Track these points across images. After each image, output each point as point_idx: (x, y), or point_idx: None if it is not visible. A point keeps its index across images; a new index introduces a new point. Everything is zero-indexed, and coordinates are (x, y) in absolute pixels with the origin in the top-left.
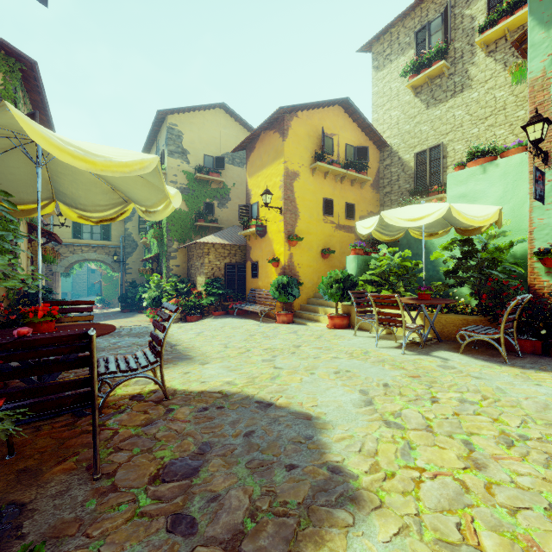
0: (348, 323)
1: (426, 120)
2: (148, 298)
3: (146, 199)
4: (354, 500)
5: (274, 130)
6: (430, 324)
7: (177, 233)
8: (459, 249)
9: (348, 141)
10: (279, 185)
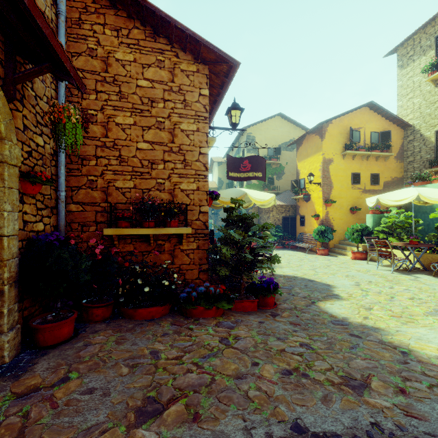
0: (366, 257)
1: None
2: None
3: None
4: (339, 298)
5: (315, 134)
6: (416, 259)
7: None
8: None
9: (373, 129)
10: (319, 169)
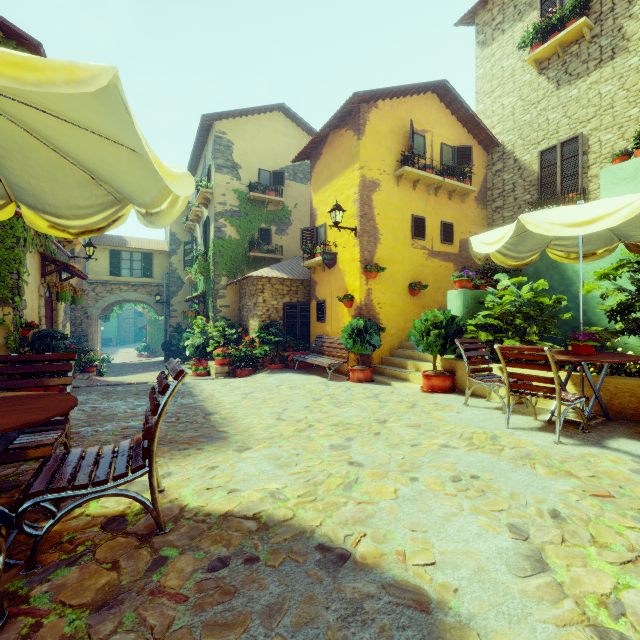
0: (452, 384)
1: (556, 104)
2: (191, 347)
3: (141, 191)
4: None
5: (347, 127)
6: (595, 393)
7: (226, 266)
8: (628, 278)
9: (445, 140)
10: (353, 199)
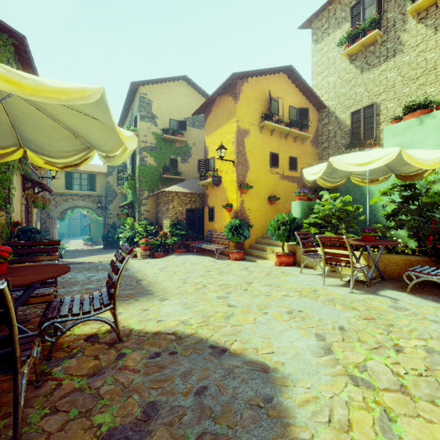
0: (294, 260)
1: (360, 83)
2: (123, 238)
3: (104, 144)
4: None
5: (228, 94)
6: (375, 264)
7: (147, 184)
8: (398, 194)
9: (292, 104)
10: (232, 141)
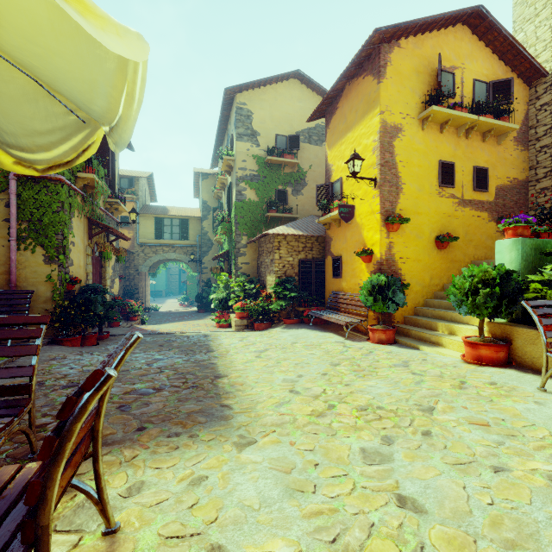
0: (507, 355)
1: None
2: (215, 300)
3: (89, 89)
4: None
5: (364, 74)
6: None
7: (246, 226)
8: None
9: (478, 76)
10: (372, 148)
